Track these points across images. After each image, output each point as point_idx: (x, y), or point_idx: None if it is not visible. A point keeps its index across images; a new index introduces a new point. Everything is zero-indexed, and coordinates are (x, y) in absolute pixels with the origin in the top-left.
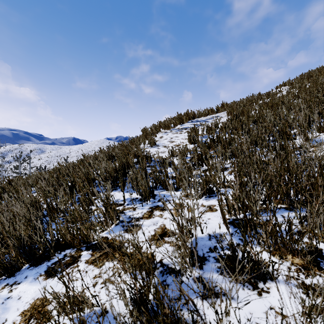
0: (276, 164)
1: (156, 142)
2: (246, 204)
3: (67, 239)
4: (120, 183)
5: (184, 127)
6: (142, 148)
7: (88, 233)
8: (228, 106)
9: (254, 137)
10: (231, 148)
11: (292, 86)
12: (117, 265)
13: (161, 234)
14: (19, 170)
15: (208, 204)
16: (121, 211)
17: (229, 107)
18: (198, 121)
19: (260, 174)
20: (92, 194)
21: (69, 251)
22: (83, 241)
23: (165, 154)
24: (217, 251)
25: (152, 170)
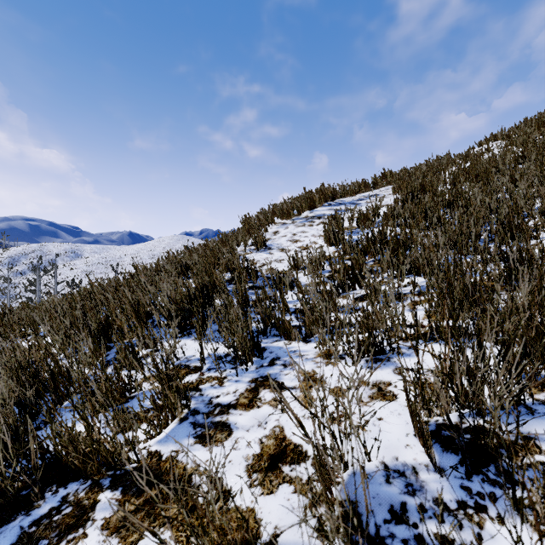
0: (522, 296)
1: (266, 242)
2: (465, 390)
3: (71, 462)
4: (196, 323)
5: (317, 214)
6: (241, 252)
7: (116, 448)
8: (393, 176)
9: (453, 234)
10: (410, 255)
11: (510, 141)
12: (170, 544)
13: (274, 453)
14: (37, 288)
15: (374, 379)
16: (195, 386)
17: (395, 178)
18: (342, 204)
19: (501, 326)
20: (144, 344)
21: (74, 489)
22: (107, 465)
23: (282, 264)
24: (412, 522)
25: (258, 297)
